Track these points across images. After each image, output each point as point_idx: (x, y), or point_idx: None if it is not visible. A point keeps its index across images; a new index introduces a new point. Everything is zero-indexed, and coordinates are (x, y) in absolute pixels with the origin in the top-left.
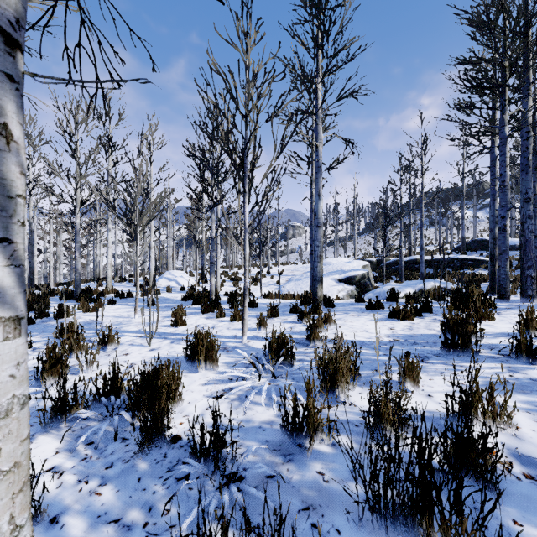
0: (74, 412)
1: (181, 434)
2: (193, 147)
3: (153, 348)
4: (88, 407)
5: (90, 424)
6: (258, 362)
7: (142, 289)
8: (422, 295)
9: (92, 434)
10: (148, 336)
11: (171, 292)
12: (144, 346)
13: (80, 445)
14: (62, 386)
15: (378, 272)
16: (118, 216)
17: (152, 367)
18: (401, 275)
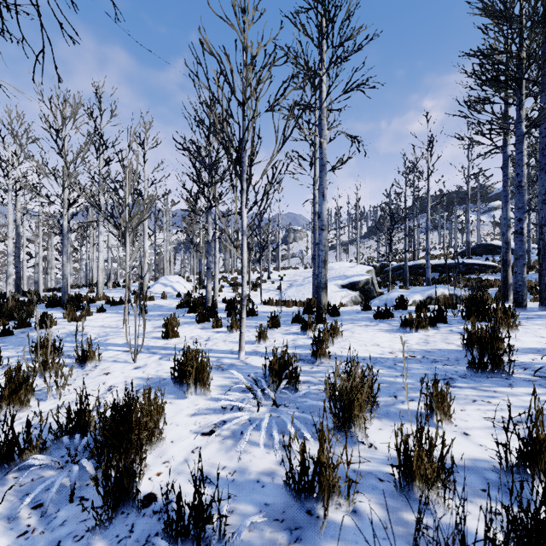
0: (26, 457)
1: (157, 491)
2: (185, 140)
3: (139, 366)
4: (46, 449)
5: (44, 474)
6: (257, 386)
7: (135, 295)
8: (431, 302)
9: (44, 490)
10: (134, 352)
11: (166, 299)
12: (129, 362)
13: (23, 510)
14: (10, 426)
15: (382, 277)
16: (105, 218)
17: (134, 390)
18: (406, 280)
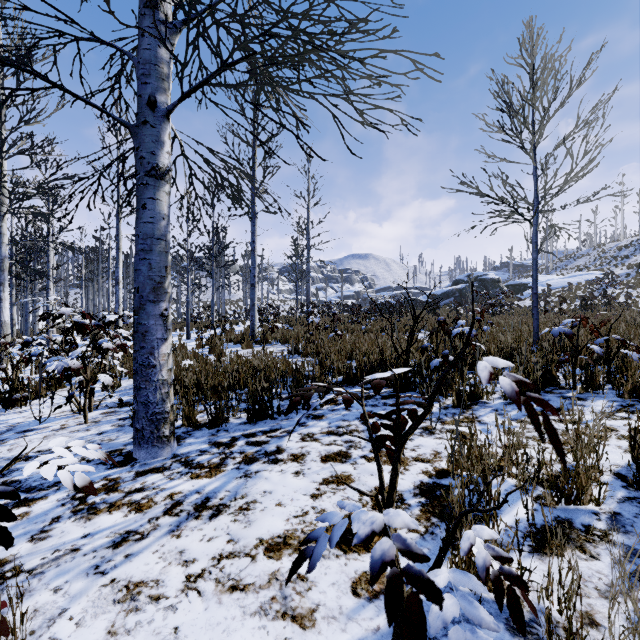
0: None
1: None
2: None
3: None
4: None
5: None
6: None
7: None
8: None
9: None
10: None
11: None
12: None
13: None
14: None
15: None
16: None
17: None
18: None
